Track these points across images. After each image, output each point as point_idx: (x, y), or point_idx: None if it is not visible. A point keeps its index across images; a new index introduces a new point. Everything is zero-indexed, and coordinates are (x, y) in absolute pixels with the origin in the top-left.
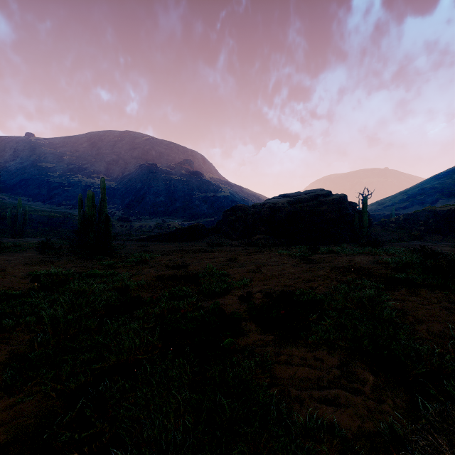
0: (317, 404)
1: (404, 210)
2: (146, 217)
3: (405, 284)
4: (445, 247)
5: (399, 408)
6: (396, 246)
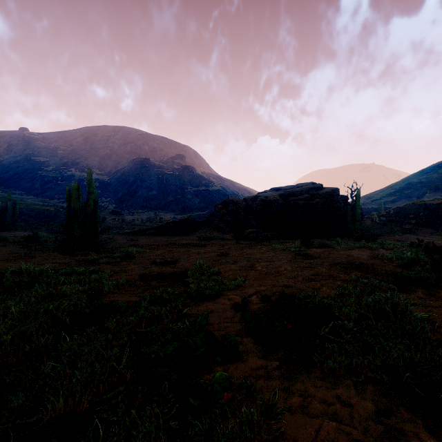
0: None
1: (391, 204)
2: (139, 210)
3: (418, 284)
4: (439, 240)
5: None
6: (389, 239)
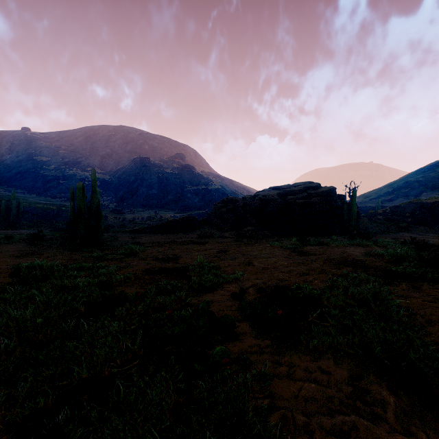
0: None
1: (389, 203)
2: (139, 209)
3: (404, 278)
4: (433, 238)
5: None
6: (385, 237)
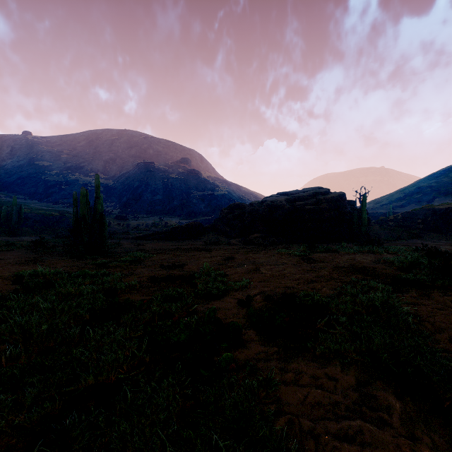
0: (337, 443)
1: (401, 209)
2: (144, 215)
3: (414, 285)
4: (445, 245)
5: (440, 449)
6: (396, 244)
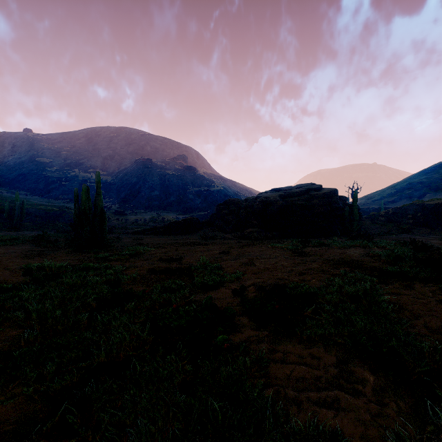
0: (316, 408)
1: (392, 204)
2: (141, 210)
3: (398, 277)
4: (434, 240)
5: (403, 412)
6: (386, 239)
